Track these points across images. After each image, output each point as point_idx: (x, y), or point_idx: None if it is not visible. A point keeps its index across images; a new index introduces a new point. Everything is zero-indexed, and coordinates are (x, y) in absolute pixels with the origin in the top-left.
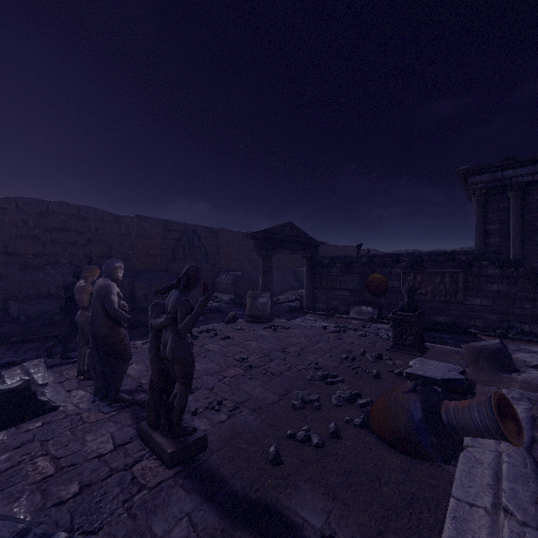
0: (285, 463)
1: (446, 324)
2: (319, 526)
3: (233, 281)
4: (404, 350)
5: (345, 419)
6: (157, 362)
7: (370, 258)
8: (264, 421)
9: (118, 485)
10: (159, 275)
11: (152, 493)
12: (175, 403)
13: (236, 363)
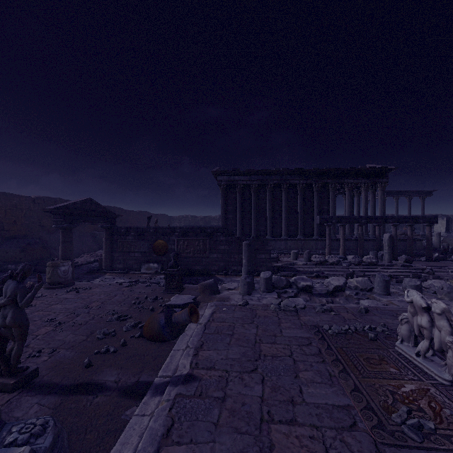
0: (94, 365)
1: (201, 271)
2: (114, 380)
3: (22, 248)
4: (171, 291)
5: (130, 336)
6: None
7: (156, 229)
8: (78, 351)
9: None
10: None
11: (5, 405)
12: (14, 353)
13: (46, 324)
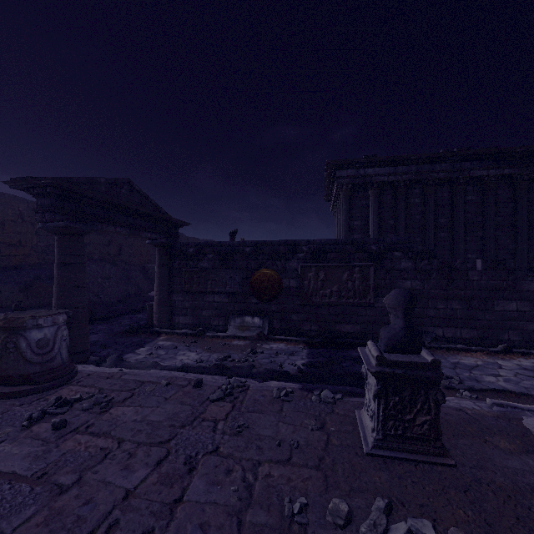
0: None
1: (355, 335)
2: None
3: (23, 284)
4: (410, 450)
5: None
6: None
7: (257, 246)
8: None
9: None
10: None
11: None
12: None
13: None
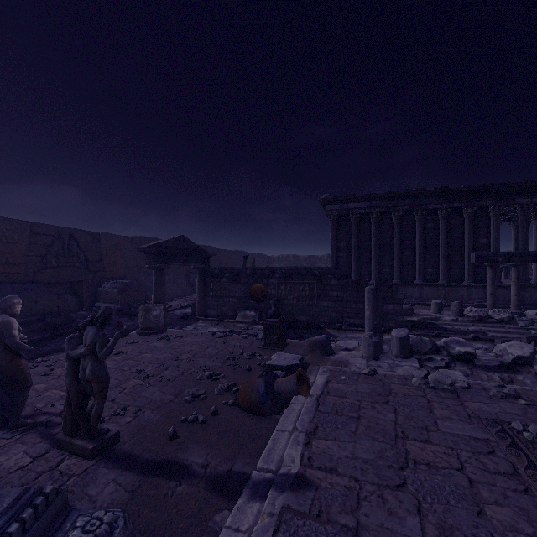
0: (180, 437)
1: (307, 322)
2: (201, 462)
3: (120, 289)
4: (271, 347)
5: (222, 402)
6: (75, 384)
7: (253, 270)
8: (163, 415)
9: (49, 480)
10: (25, 287)
11: (81, 476)
12: (93, 413)
13: (134, 375)
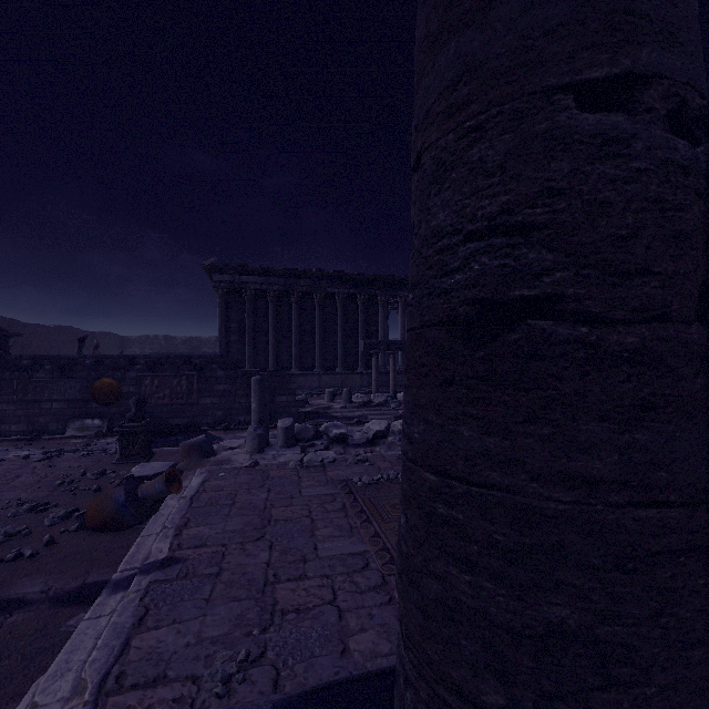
0: None
1: (184, 426)
2: (39, 590)
3: None
4: (132, 460)
5: (60, 531)
6: None
7: (98, 359)
8: None
9: None
10: None
11: None
12: None
13: None
